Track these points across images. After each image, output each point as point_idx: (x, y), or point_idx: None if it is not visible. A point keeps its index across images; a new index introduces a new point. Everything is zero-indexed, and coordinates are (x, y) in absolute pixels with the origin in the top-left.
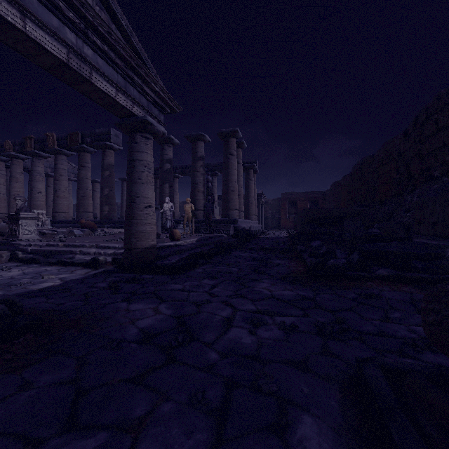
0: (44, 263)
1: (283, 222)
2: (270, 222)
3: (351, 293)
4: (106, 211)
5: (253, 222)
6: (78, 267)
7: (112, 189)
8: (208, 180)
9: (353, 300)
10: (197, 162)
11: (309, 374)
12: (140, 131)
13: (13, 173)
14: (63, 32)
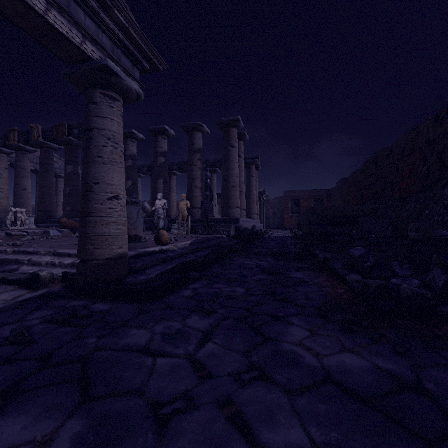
0: None
1: (286, 222)
2: (272, 221)
3: None
4: None
5: (255, 221)
6: (10, 287)
7: None
8: (207, 176)
9: None
10: (194, 155)
11: None
12: (101, 86)
13: None
14: None
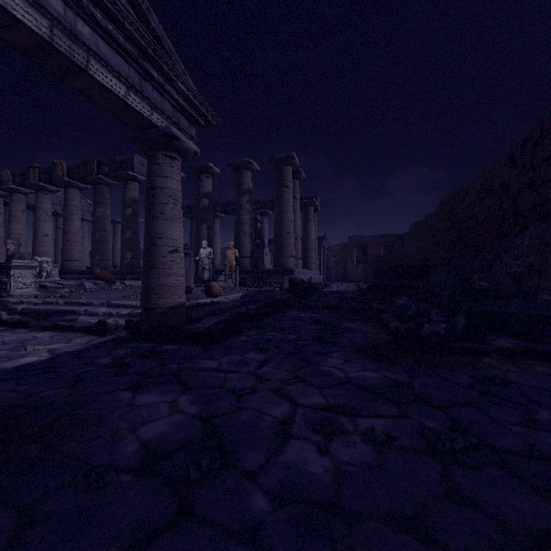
0: (35, 327)
1: (350, 273)
2: (334, 272)
3: (462, 376)
4: (129, 259)
5: (313, 272)
6: (78, 333)
7: (136, 231)
8: (257, 220)
9: (468, 388)
10: (242, 196)
11: (436, 550)
12: (163, 148)
13: (13, 211)
14: None
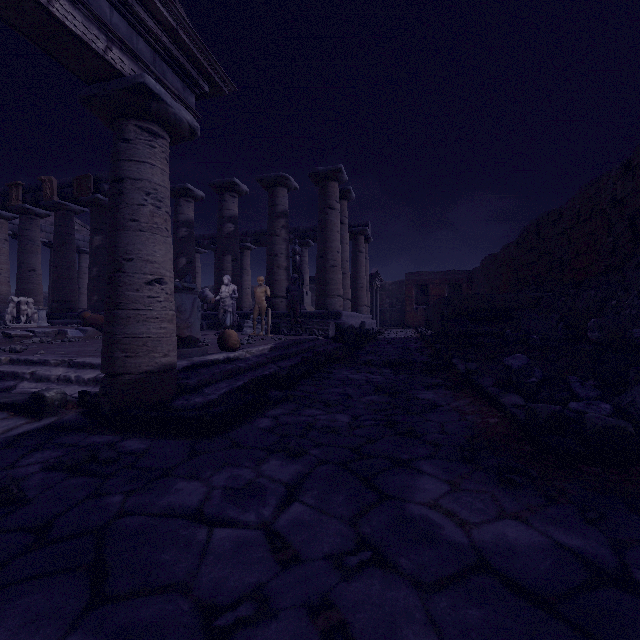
0: None
1: (409, 317)
2: (388, 316)
3: None
4: None
5: (364, 316)
6: (1, 414)
7: None
8: (295, 252)
9: None
10: (276, 220)
11: None
12: (136, 116)
13: None
14: None
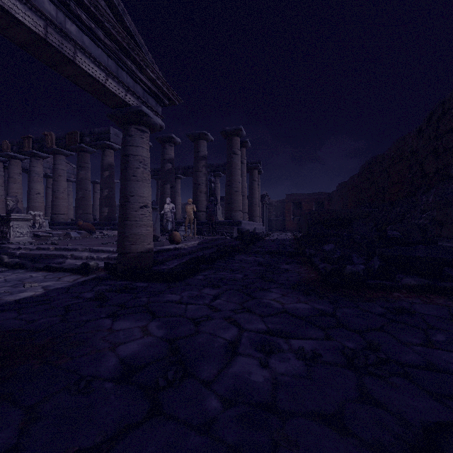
0: (31, 268)
1: (288, 224)
2: (274, 223)
3: (376, 307)
4: (106, 213)
5: (257, 223)
6: (66, 273)
7: (112, 190)
8: (211, 181)
9: (381, 316)
10: (199, 162)
11: (350, 439)
12: (135, 123)
13: (11, 174)
14: (39, 1)
